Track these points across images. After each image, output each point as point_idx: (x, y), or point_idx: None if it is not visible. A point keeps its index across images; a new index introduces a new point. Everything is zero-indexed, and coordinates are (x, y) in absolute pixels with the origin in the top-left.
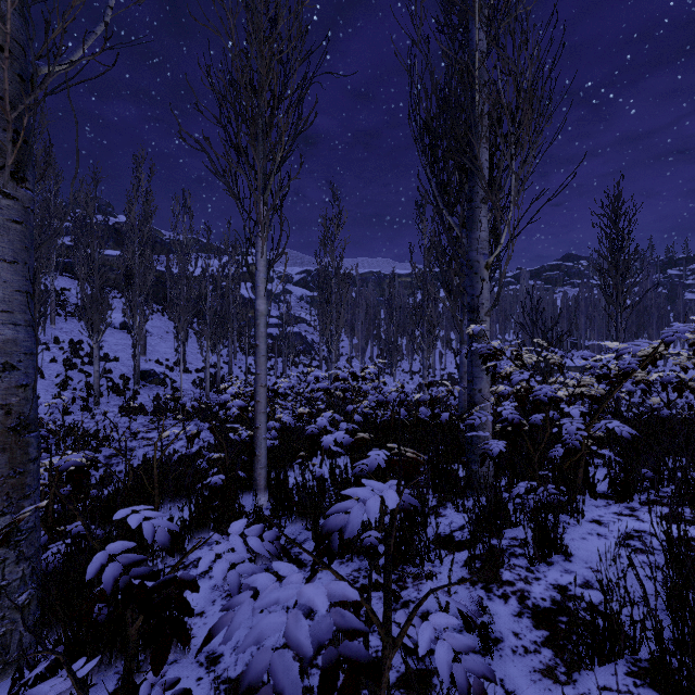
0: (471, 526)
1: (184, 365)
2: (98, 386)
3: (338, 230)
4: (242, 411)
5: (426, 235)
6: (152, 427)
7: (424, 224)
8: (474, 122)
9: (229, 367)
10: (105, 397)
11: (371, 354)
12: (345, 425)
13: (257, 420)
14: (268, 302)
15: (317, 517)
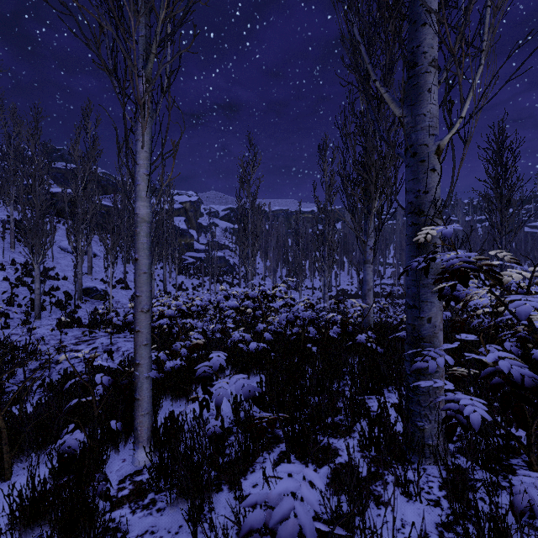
0: None
1: (124, 283)
2: (39, 301)
3: (253, 170)
4: (152, 329)
5: (327, 173)
6: (83, 339)
7: (325, 164)
8: None
9: (164, 284)
10: (48, 312)
11: (281, 274)
12: (255, 345)
13: (137, 355)
14: (199, 232)
15: (194, 534)
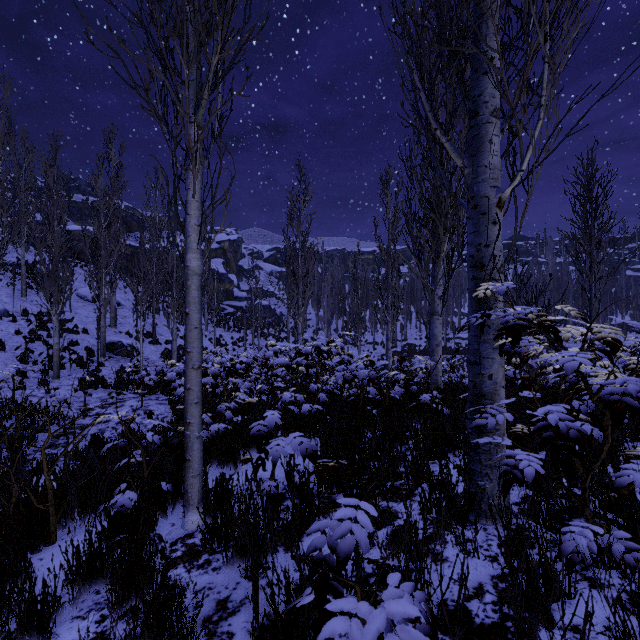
0: (494, 588)
1: (153, 337)
2: (58, 358)
3: (304, 205)
4: None
5: (390, 209)
6: (110, 401)
7: (388, 198)
8: (480, 6)
9: None
10: (68, 370)
11: (337, 326)
12: (308, 406)
13: (188, 414)
14: (240, 277)
15: (256, 581)
